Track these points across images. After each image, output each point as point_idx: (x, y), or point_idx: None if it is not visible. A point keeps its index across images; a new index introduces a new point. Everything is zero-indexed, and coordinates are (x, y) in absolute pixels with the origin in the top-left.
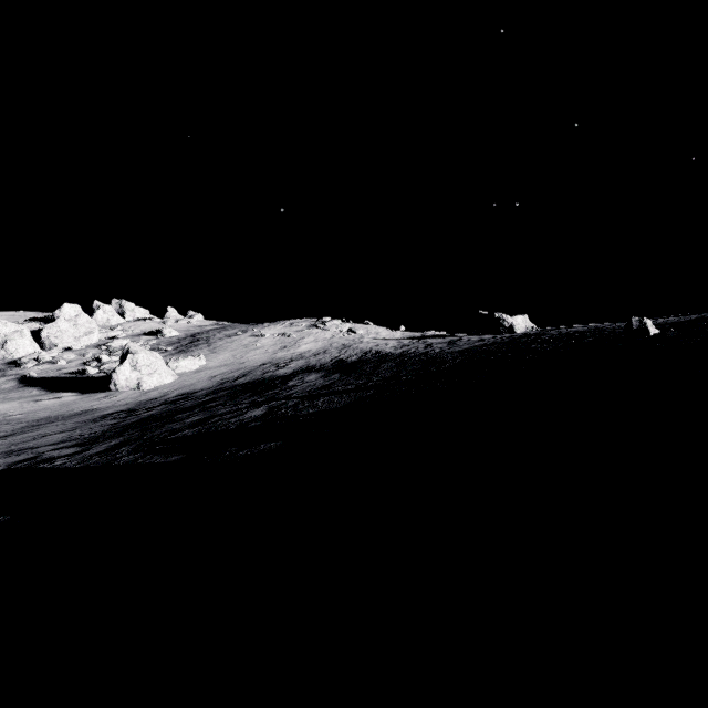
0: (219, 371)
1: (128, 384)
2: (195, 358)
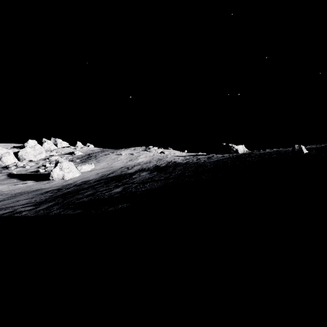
0: (101, 171)
1: (58, 177)
2: (89, 165)
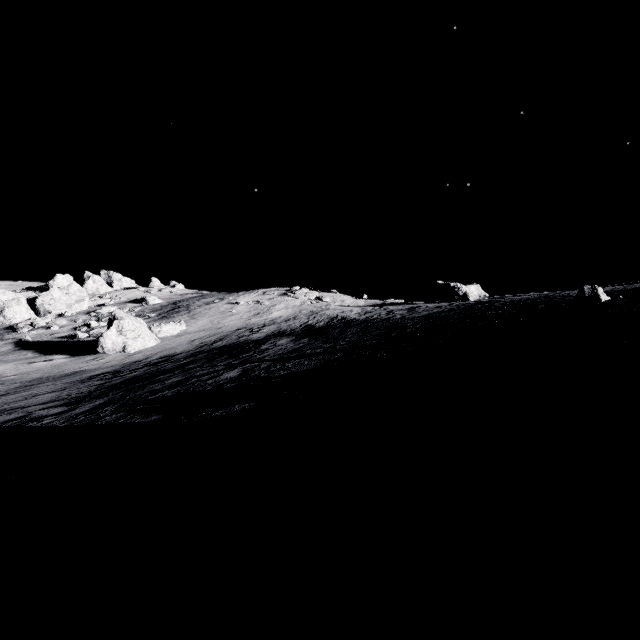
0: (198, 335)
1: (115, 347)
2: (176, 324)
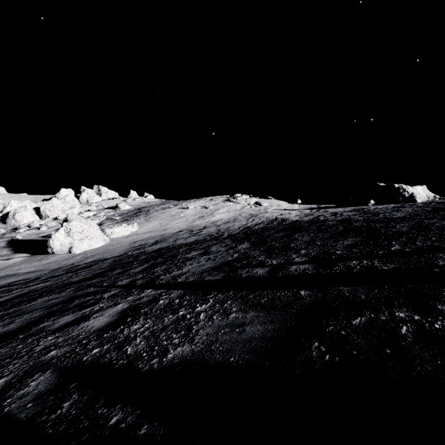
0: (143, 236)
1: (62, 248)
2: (128, 226)
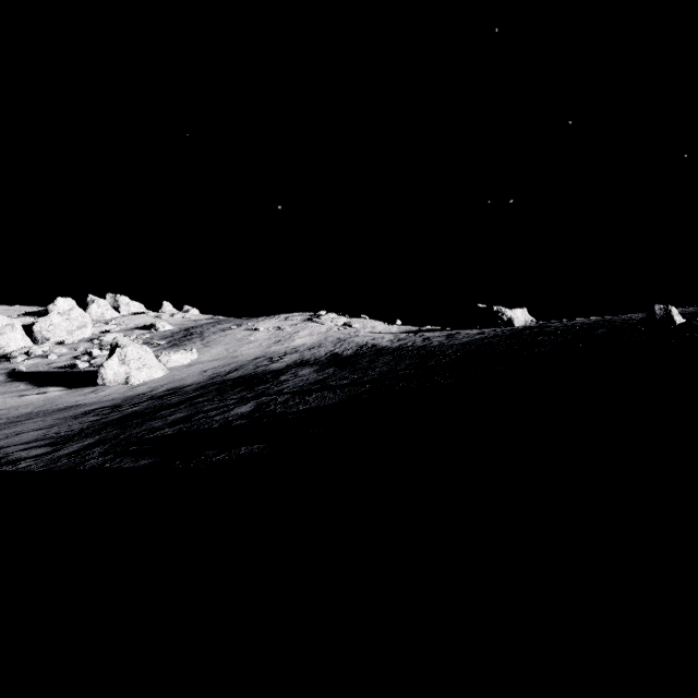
0: (211, 365)
1: (116, 378)
2: (187, 352)
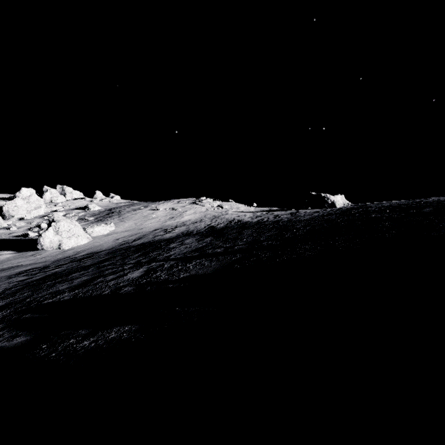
0: (123, 234)
1: (52, 245)
2: (106, 225)
